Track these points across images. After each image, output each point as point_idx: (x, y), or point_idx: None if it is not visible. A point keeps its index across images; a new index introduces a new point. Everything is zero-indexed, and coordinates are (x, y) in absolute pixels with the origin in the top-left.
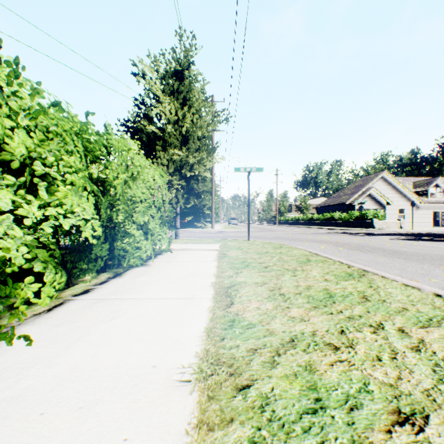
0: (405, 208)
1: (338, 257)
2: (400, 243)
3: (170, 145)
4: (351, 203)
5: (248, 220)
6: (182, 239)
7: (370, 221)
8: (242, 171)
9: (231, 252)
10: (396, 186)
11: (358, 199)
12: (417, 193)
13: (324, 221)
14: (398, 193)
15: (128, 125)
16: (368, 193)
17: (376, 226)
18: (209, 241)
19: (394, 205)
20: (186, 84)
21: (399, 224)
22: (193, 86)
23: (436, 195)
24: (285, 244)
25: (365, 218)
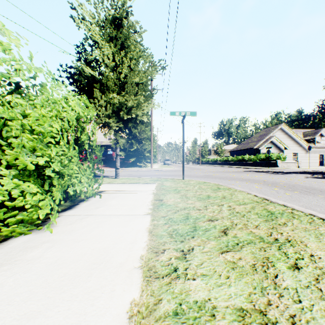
0: (298, 152)
1: (287, 202)
2: (324, 182)
3: (110, 90)
4: (257, 148)
5: (183, 161)
6: (122, 178)
7: (275, 162)
8: (177, 115)
9: (168, 196)
10: (291, 135)
11: (263, 145)
12: (307, 140)
13: (237, 162)
14: (293, 140)
15: (70, 72)
16: (270, 140)
17: (279, 166)
18: (146, 181)
19: (289, 150)
20: (124, 32)
21: (297, 164)
22: (131, 34)
23: (320, 142)
24: (220, 184)
25: (270, 159)
